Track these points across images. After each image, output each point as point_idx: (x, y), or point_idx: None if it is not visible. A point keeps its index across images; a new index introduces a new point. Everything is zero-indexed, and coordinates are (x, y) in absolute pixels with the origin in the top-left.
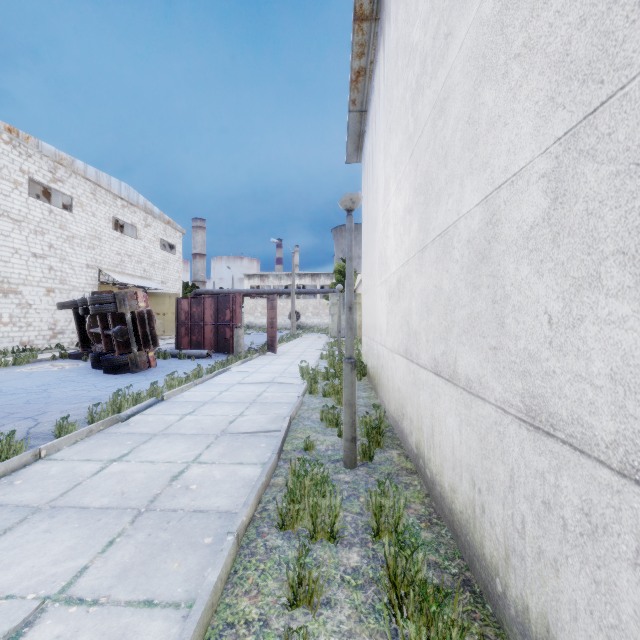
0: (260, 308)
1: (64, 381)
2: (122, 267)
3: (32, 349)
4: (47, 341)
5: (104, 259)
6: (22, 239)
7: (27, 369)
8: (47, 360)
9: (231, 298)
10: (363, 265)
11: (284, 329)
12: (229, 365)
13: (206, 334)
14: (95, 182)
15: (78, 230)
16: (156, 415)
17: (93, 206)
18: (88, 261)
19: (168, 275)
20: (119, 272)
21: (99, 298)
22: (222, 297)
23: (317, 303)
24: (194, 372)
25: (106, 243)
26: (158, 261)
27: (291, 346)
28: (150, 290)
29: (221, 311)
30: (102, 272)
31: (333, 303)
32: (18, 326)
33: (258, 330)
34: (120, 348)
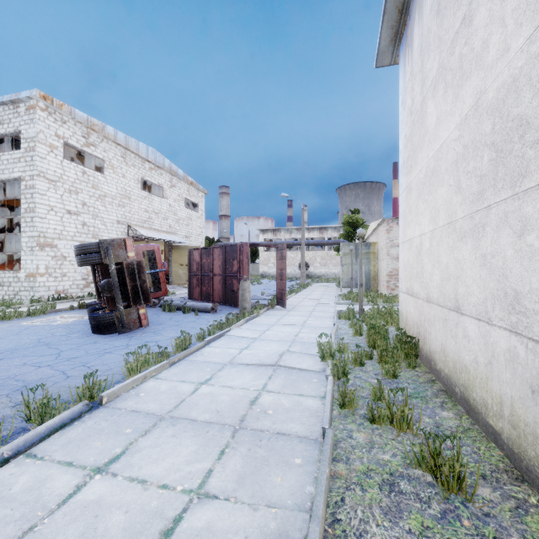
0: (273, 259)
1: (38, 344)
2: (150, 223)
3: (66, 297)
4: (81, 290)
5: (133, 216)
6: (57, 197)
7: (33, 322)
8: (66, 310)
9: (238, 248)
10: (405, 196)
11: (294, 278)
12: (229, 325)
13: (215, 285)
14: (124, 146)
15: (109, 190)
16: (45, 464)
17: (123, 168)
18: (118, 218)
19: (191, 230)
20: (147, 227)
21: (82, 247)
22: (229, 247)
23: (324, 254)
24: (176, 341)
25: (135, 201)
26: (182, 218)
27: (301, 297)
28: (175, 244)
29: (228, 262)
30: (131, 227)
31: (345, 253)
32: (53, 276)
33: (271, 279)
34: (109, 304)
